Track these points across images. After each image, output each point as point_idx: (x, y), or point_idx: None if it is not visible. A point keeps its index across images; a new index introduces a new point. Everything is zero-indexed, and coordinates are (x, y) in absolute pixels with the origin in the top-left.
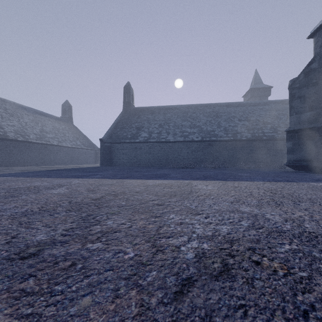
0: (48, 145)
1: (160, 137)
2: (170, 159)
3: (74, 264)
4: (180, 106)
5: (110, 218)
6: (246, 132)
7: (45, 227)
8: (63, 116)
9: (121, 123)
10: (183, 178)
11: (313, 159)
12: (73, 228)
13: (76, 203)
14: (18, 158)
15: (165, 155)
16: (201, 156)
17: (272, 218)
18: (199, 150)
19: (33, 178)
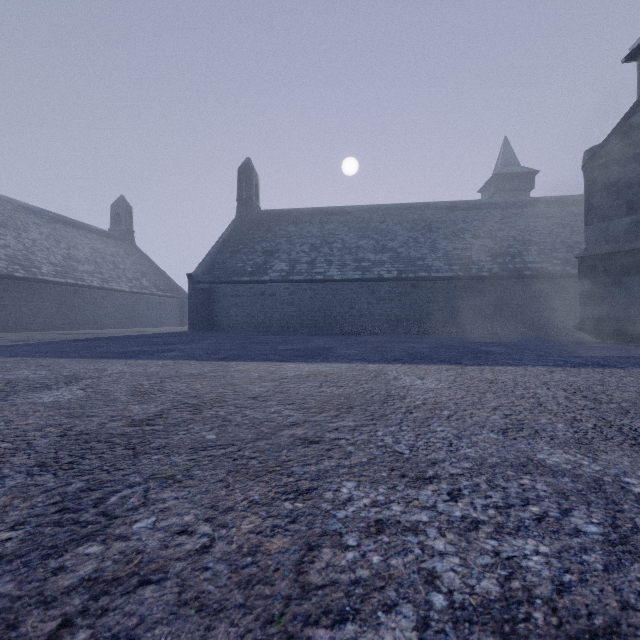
0: (80, 288)
1: (313, 271)
2: (334, 317)
3: None
4: (355, 209)
5: (154, 499)
6: (489, 260)
7: None
8: (114, 228)
9: (232, 242)
10: (365, 358)
11: (637, 317)
12: (2, 557)
13: (79, 435)
14: (15, 315)
15: (324, 308)
16: (397, 311)
17: None
18: (393, 298)
19: (23, 360)
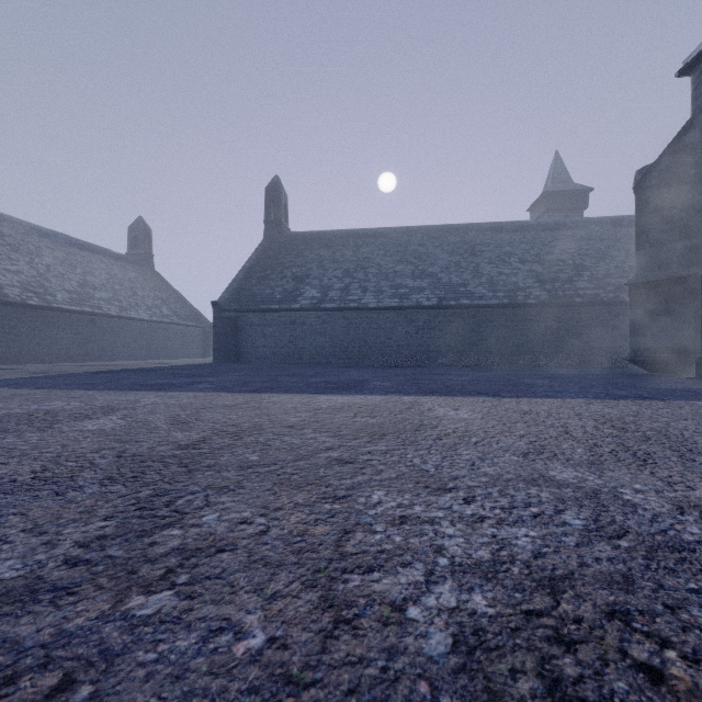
0: (96, 316)
1: (346, 299)
2: (370, 348)
3: (68, 686)
4: (392, 231)
5: (215, 502)
6: (536, 287)
7: (28, 535)
8: (131, 252)
9: (259, 267)
10: (400, 390)
11: (691, 348)
12: (106, 536)
13: (134, 456)
14: (29, 345)
15: (358, 338)
16: (438, 341)
17: (643, 502)
18: (433, 328)
19: (51, 392)
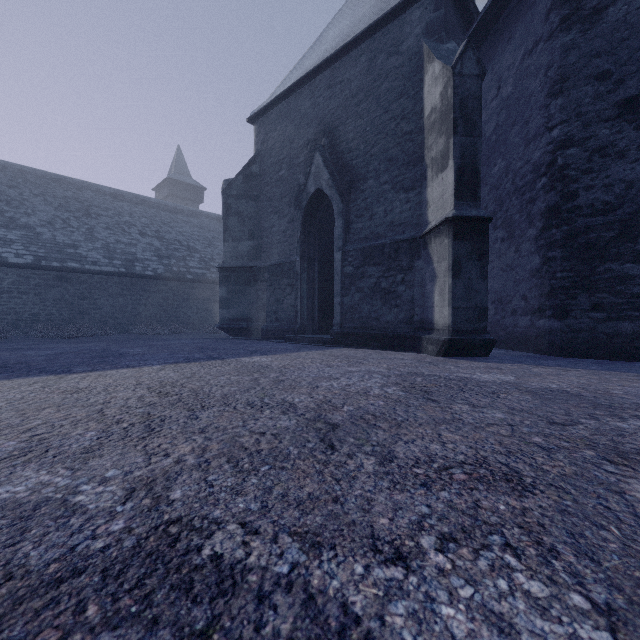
0: None
1: None
2: None
3: None
4: None
5: None
6: (155, 260)
7: None
8: None
9: None
10: None
11: (254, 318)
12: None
13: None
14: None
15: None
16: (34, 308)
17: (93, 500)
18: (27, 291)
19: None
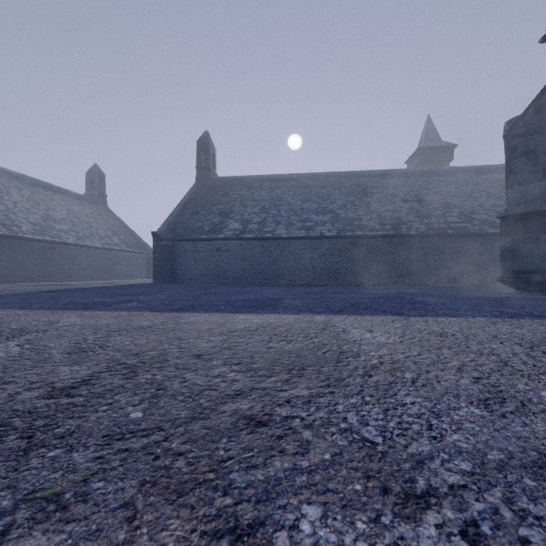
0: (56, 244)
1: (263, 230)
2: (282, 270)
3: None
4: (299, 176)
5: None
6: (416, 221)
7: None
8: (88, 193)
9: (192, 205)
10: (311, 309)
11: None
12: None
13: None
14: None
15: (273, 262)
16: (337, 265)
17: None
18: (333, 254)
19: None
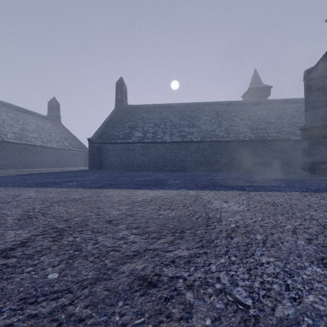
0: (29, 146)
1: (155, 137)
2: (167, 162)
3: None
4: (178, 105)
5: None
6: (249, 132)
7: None
8: (49, 114)
9: (112, 122)
10: (186, 186)
11: None
12: None
13: None
14: None
15: (161, 157)
16: (201, 158)
17: None
18: (198, 152)
19: None
